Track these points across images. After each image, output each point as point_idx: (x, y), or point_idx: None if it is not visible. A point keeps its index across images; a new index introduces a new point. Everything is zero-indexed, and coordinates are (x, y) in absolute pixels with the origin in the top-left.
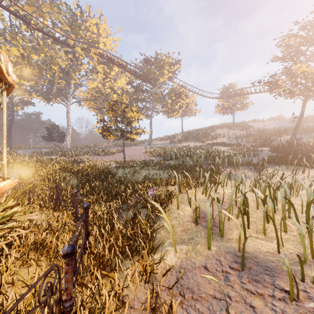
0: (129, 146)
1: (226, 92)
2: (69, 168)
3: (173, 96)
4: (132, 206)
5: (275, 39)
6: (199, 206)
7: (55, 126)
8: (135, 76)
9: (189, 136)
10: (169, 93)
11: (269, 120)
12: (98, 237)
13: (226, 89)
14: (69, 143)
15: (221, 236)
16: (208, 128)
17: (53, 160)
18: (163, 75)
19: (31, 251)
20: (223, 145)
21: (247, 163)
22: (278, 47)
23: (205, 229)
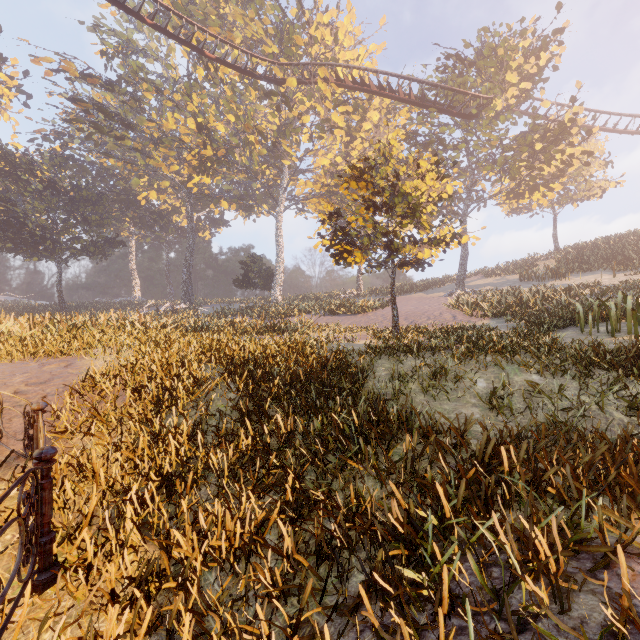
0: (406, 293)
1: None
2: (226, 349)
3: (537, 142)
4: None
5: None
6: None
7: (255, 258)
8: (423, 107)
9: (584, 258)
10: (522, 135)
11: None
12: None
13: None
14: (280, 290)
15: None
16: None
17: (236, 324)
18: (501, 91)
19: None
20: None
21: None
22: None
23: None
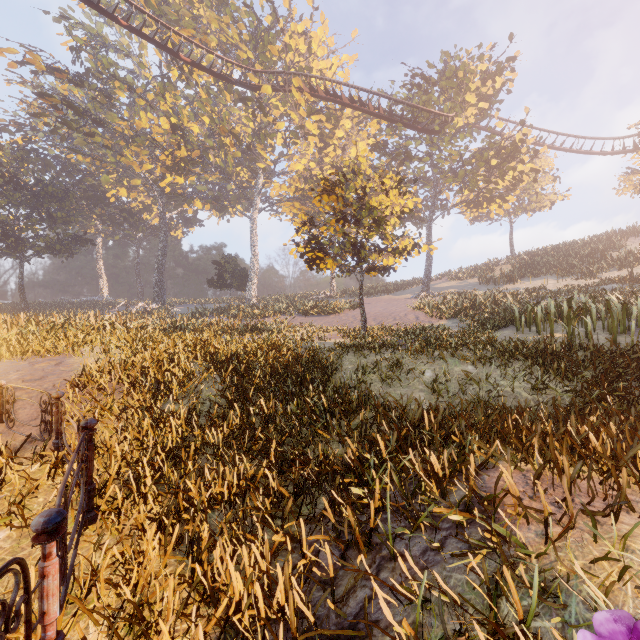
0: (376, 294)
1: None
2: (211, 348)
3: (492, 158)
4: None
5: None
6: None
7: (230, 258)
8: (391, 122)
9: (535, 264)
10: (480, 152)
11: None
12: None
13: None
14: (254, 290)
15: None
16: (593, 239)
17: (212, 325)
18: (462, 110)
19: None
20: None
21: None
22: None
23: None
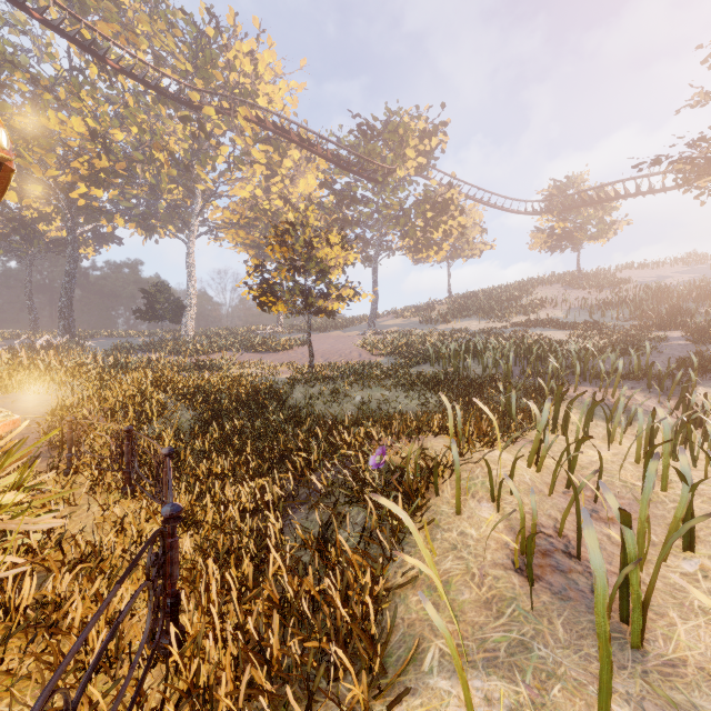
0: (325, 331)
1: (559, 197)
2: (177, 383)
3: (428, 211)
4: (322, 496)
5: (702, 46)
6: (535, 518)
7: (162, 287)
8: (338, 166)
9: (466, 306)
10: (418, 204)
11: (670, 263)
12: (211, 608)
13: (559, 190)
14: (192, 324)
15: (633, 645)
16: (513, 286)
17: (152, 362)
18: (403, 162)
19: (21, 636)
20: (555, 326)
21: (634, 371)
22: (710, 66)
23: (565, 604)
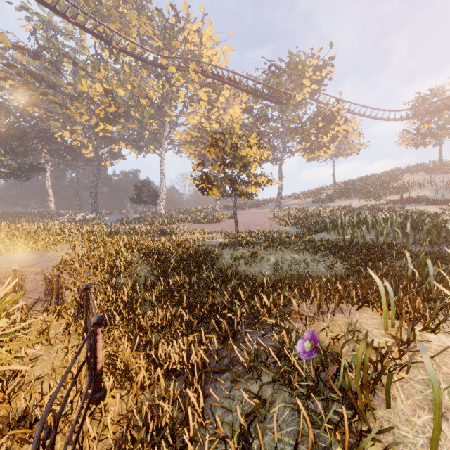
0: (246, 209)
1: (424, 104)
2: (141, 245)
3: (320, 122)
4: (244, 373)
5: None
6: None
7: (145, 183)
8: (255, 96)
9: (347, 190)
10: (312, 118)
11: None
12: None
13: (423, 100)
14: (163, 205)
15: None
16: (383, 174)
17: (136, 230)
18: (301, 89)
19: None
20: (427, 202)
21: None
22: None
23: None
